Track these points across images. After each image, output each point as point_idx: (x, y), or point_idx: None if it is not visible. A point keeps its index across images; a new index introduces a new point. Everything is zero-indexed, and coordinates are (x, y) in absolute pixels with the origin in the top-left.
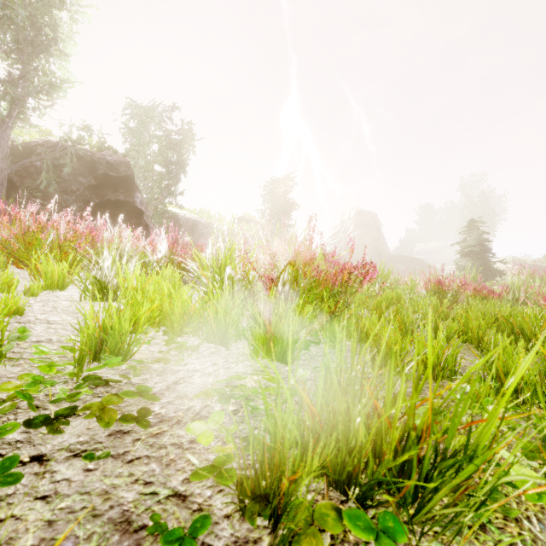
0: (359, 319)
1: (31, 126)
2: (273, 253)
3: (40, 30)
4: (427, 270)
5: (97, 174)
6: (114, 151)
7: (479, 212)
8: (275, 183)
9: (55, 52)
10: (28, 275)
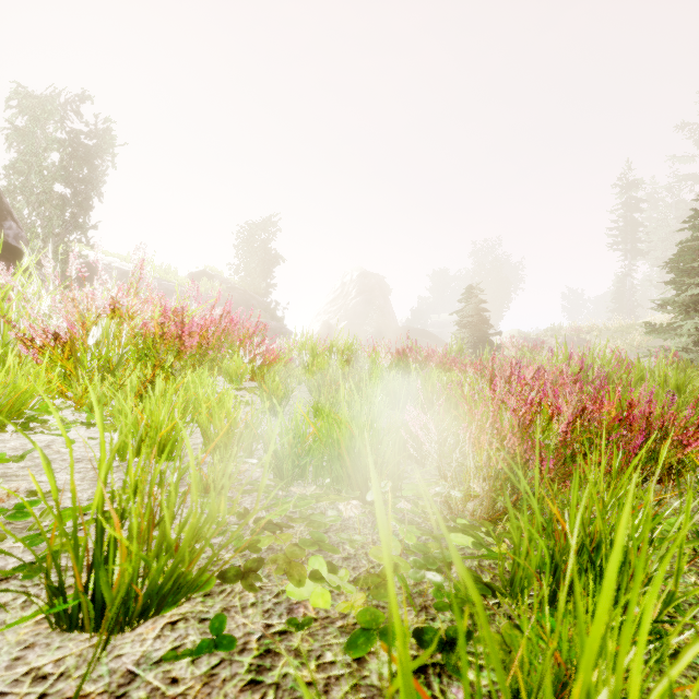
0: (187, 390)
1: None
2: (78, 298)
3: None
4: (438, 344)
5: None
6: None
7: (492, 280)
8: (253, 229)
9: None
10: None
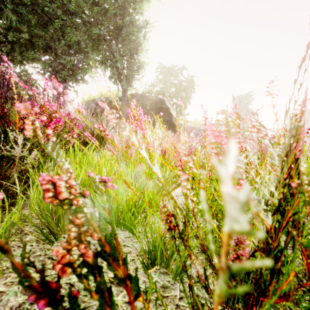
0: None
1: (133, 89)
2: None
3: (134, 41)
4: None
5: (157, 107)
6: (163, 94)
7: None
8: (240, 99)
9: (143, 50)
10: (202, 171)
